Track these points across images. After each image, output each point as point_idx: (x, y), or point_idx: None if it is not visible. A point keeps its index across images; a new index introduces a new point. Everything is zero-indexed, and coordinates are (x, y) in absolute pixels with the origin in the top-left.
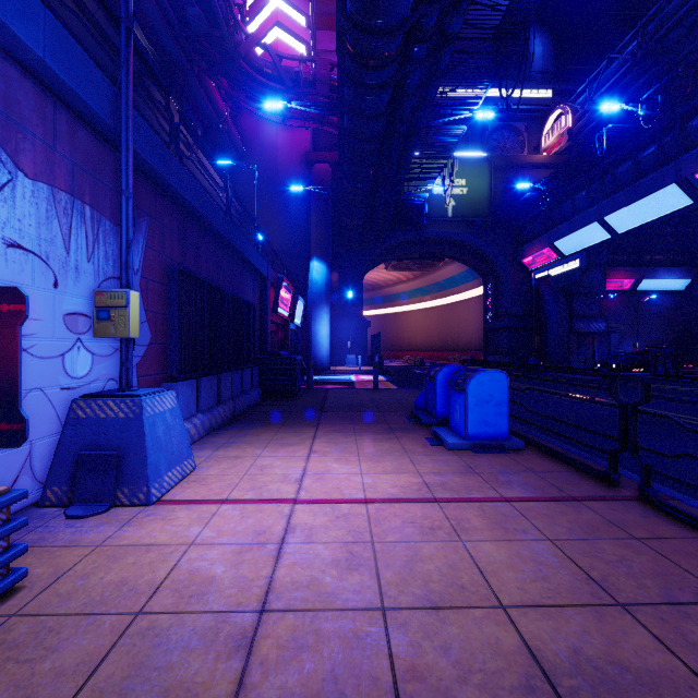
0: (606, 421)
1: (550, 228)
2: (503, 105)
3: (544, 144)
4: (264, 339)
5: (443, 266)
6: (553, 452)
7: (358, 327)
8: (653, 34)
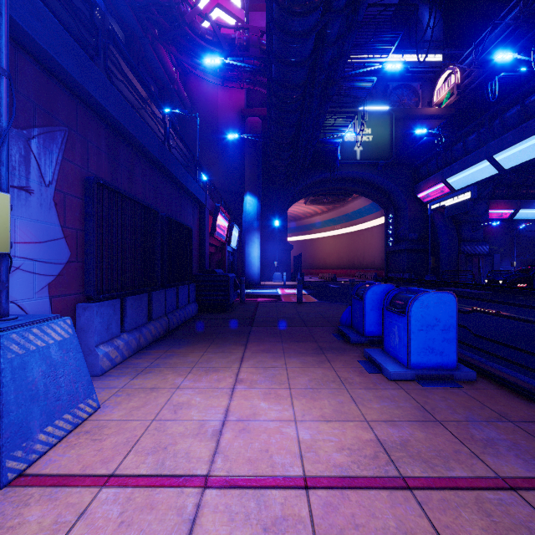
0: (529, 338)
1: (443, 167)
2: (402, 68)
3: (436, 99)
4: (203, 259)
5: (351, 201)
6: (517, 387)
7: (283, 250)
8: (534, 0)
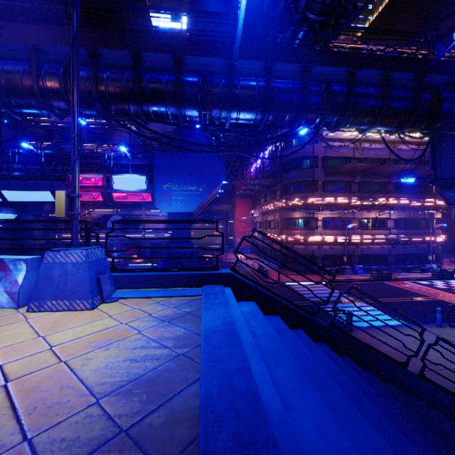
0: None
1: None
2: None
3: None
4: None
5: None
6: None
7: None
8: None
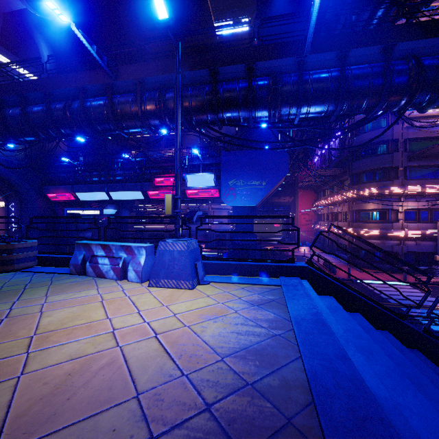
0: None
1: (73, 183)
2: None
3: None
4: None
5: None
6: None
7: None
8: None
